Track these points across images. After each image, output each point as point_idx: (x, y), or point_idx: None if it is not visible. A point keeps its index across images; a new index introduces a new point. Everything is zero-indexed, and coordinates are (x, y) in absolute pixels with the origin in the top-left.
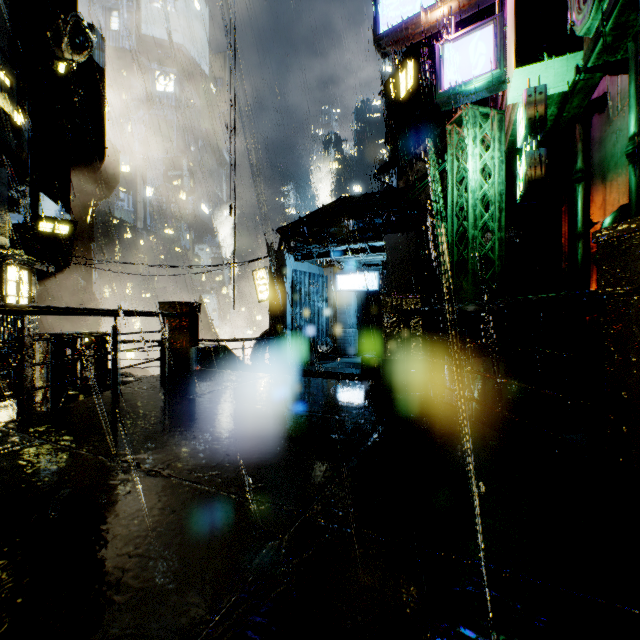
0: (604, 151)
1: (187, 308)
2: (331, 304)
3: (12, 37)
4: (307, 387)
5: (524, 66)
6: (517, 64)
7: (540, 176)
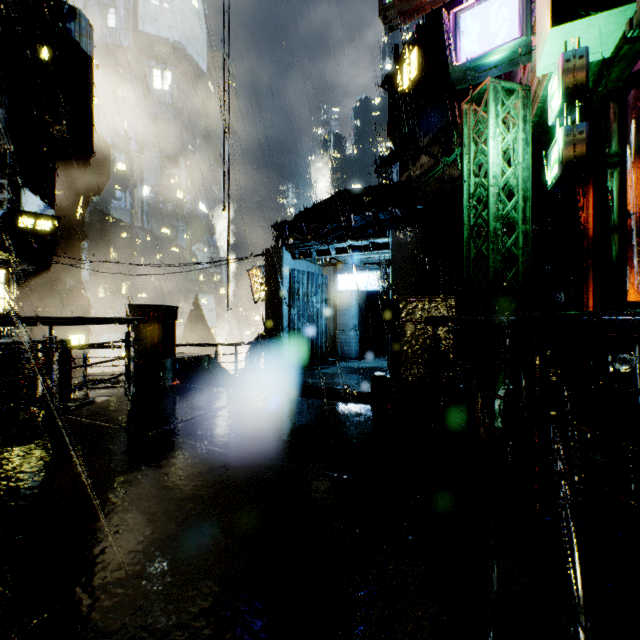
0: None
1: (159, 312)
2: (331, 305)
3: None
4: (303, 415)
5: (562, 24)
6: (553, 22)
7: (580, 155)
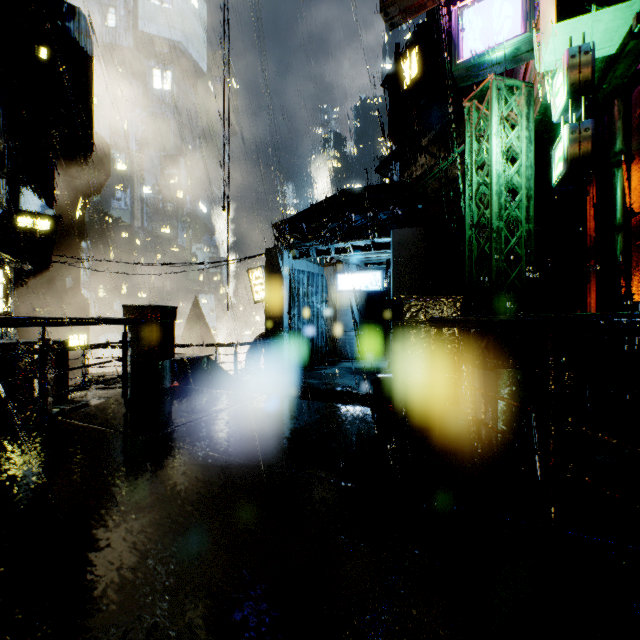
0: None
1: (157, 313)
2: (331, 305)
3: None
4: (303, 418)
5: (567, 19)
6: (558, 17)
7: (586, 153)
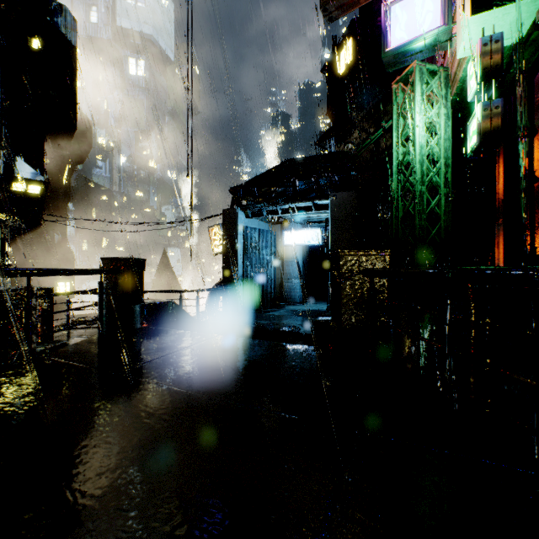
0: None
1: (128, 264)
2: (278, 257)
3: None
4: (254, 356)
5: (480, 12)
6: (473, 11)
7: (496, 127)
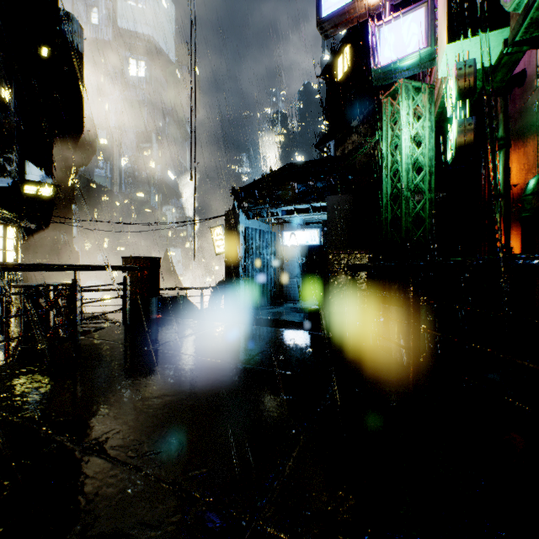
0: (523, 121)
1: (147, 262)
2: (278, 257)
3: (0, 24)
4: (258, 337)
5: (455, 41)
6: (449, 40)
7: (469, 142)
